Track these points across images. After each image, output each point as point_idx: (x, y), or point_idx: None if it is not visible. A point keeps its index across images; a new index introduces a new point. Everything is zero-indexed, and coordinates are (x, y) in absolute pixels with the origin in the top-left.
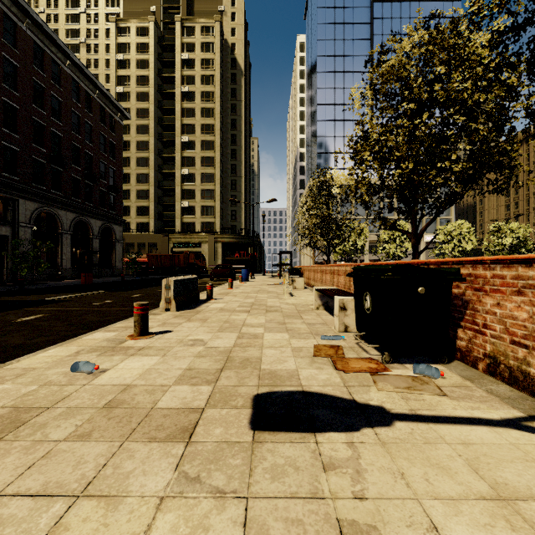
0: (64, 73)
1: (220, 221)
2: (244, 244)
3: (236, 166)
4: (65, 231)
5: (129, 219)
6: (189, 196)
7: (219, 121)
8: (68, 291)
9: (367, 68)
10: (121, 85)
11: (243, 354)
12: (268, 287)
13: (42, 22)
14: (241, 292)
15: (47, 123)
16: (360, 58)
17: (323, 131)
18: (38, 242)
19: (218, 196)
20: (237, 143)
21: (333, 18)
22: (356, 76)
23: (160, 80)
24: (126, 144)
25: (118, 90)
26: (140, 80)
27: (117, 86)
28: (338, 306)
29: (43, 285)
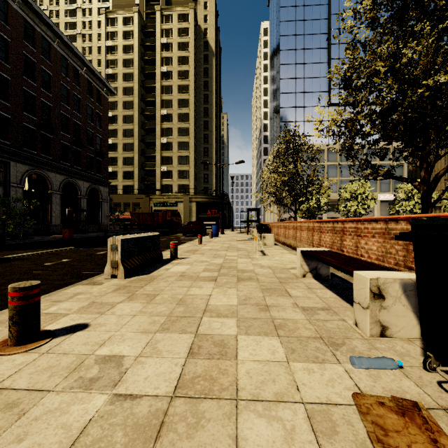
0: (54, 50)
1: (194, 183)
2: (215, 203)
3: (208, 136)
4: (55, 192)
5: (117, 182)
6: (167, 161)
7: (193, 96)
8: (42, 247)
9: (325, 45)
10: (110, 68)
11: (189, 444)
12: (237, 244)
13: (31, 2)
14: (209, 249)
15: (37, 94)
16: (319, 36)
17: (285, 102)
18: (26, 200)
19: (192, 161)
20: (209, 115)
21: (294, 2)
22: (315, 52)
23: (142, 63)
24: (114, 118)
25: (107, 72)
26: (125, 63)
27: (107, 69)
28: (369, 291)
29: (27, 240)
